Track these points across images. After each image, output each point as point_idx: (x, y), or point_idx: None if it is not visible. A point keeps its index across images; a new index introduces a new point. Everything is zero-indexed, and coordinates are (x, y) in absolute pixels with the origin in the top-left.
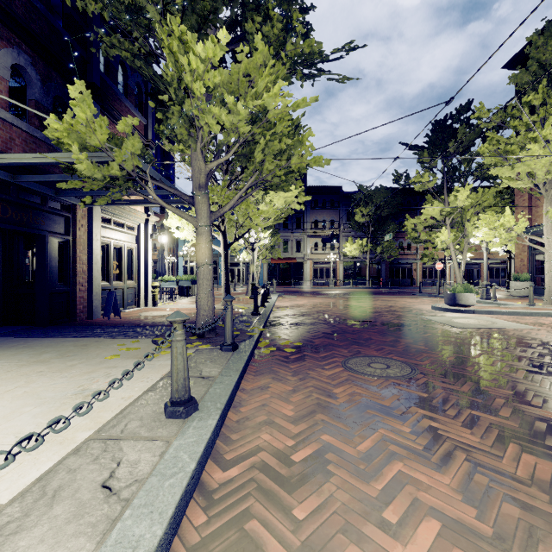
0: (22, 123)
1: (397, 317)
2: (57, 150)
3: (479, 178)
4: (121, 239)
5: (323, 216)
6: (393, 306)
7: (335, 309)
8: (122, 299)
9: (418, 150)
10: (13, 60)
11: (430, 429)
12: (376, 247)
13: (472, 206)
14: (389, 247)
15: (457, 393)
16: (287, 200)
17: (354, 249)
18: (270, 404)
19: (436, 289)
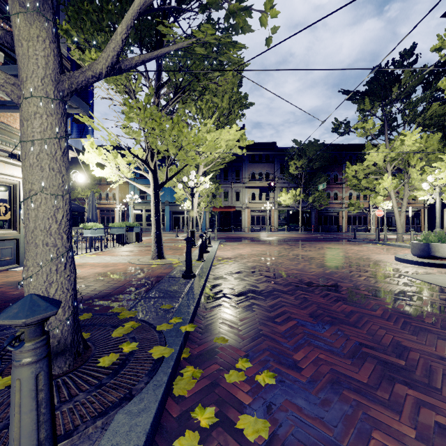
0: None
1: (376, 277)
2: None
3: (420, 124)
4: (14, 174)
5: (259, 170)
6: (349, 257)
7: (287, 261)
8: (15, 253)
9: (357, 99)
10: None
11: None
12: (307, 197)
13: (414, 153)
14: (320, 197)
15: None
16: (229, 144)
17: (288, 199)
18: None
19: (376, 236)
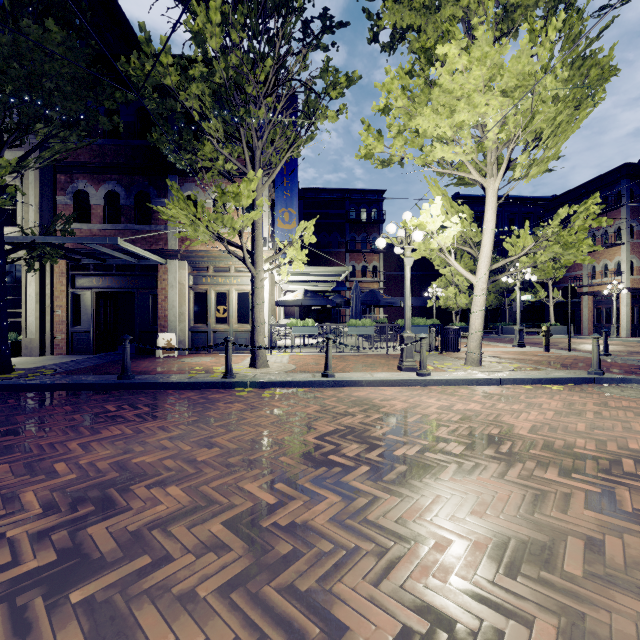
0: (109, 226)
1: None
2: (140, 230)
3: None
4: (228, 283)
5: None
6: None
7: (248, 434)
8: None
9: None
10: (106, 191)
11: None
12: None
13: None
14: None
15: None
16: (507, 86)
17: None
18: None
19: None
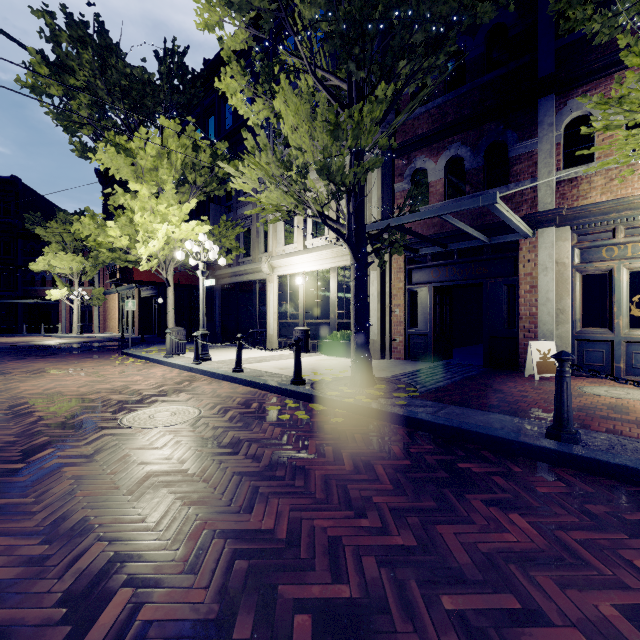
0: (450, 201)
1: None
2: None
3: None
4: None
5: None
6: None
7: None
8: None
9: None
10: (446, 159)
11: (133, 395)
12: None
13: None
14: None
15: (97, 411)
16: None
17: None
18: (218, 386)
19: None
